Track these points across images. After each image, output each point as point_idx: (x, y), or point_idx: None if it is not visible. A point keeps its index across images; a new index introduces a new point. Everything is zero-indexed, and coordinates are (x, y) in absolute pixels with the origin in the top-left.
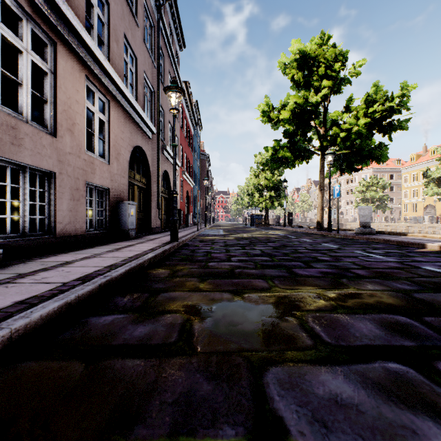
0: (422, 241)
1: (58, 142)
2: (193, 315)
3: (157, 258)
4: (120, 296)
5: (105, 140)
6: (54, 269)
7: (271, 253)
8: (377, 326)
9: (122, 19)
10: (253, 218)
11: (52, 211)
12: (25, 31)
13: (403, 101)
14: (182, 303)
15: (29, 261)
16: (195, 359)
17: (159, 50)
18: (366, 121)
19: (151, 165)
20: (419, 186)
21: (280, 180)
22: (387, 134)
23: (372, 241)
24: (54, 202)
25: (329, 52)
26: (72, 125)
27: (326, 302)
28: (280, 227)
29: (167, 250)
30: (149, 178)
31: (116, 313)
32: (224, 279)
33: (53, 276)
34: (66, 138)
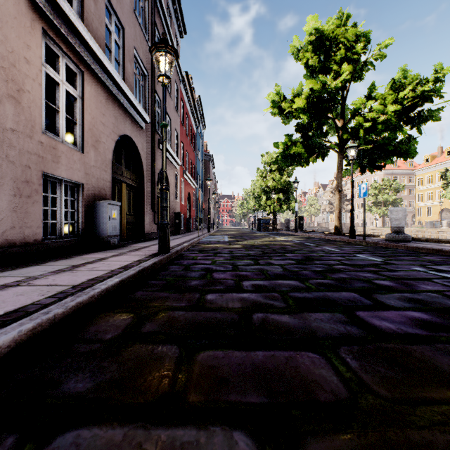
0: None
1: None
2: None
3: (126, 283)
4: None
5: (76, 121)
6: None
7: (298, 271)
8: None
9: None
10: (260, 222)
11: None
12: None
13: (435, 88)
14: None
15: None
16: None
17: (154, 28)
18: (396, 108)
19: (145, 160)
20: (434, 189)
21: (289, 182)
22: (415, 126)
23: (415, 251)
24: None
25: (349, 32)
26: (16, 91)
27: None
28: (290, 232)
29: (148, 268)
30: (142, 176)
31: None
32: (235, 349)
33: None
34: (6, 108)
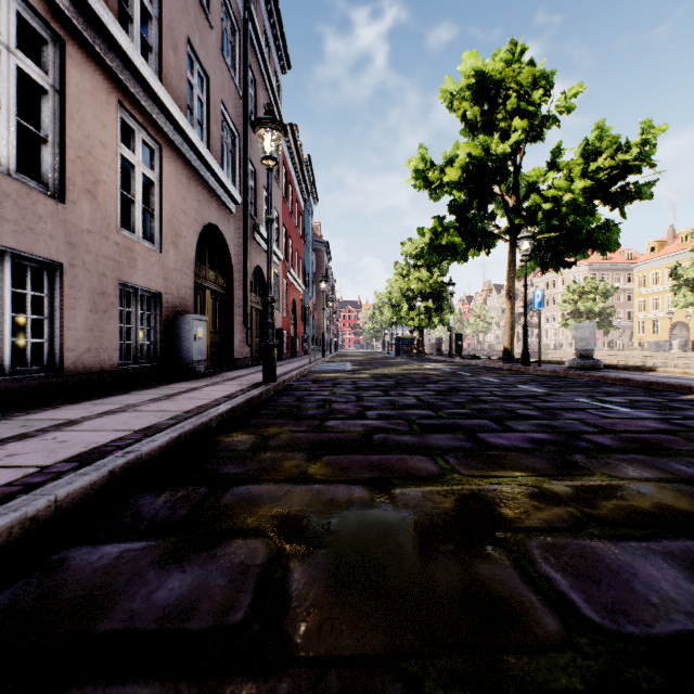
0: (686, 381)
1: (67, 212)
2: (292, 543)
3: (236, 411)
4: (150, 494)
5: (153, 212)
6: (38, 436)
7: (435, 402)
8: (687, 573)
9: (185, 12)
10: (399, 343)
11: (57, 331)
12: (4, 14)
13: (644, 153)
14: (270, 511)
15: (4, 419)
16: (285, 683)
17: (247, 70)
18: (586, 184)
19: (235, 257)
20: (662, 292)
21: (443, 283)
22: (618, 206)
23: (599, 381)
24: (61, 314)
25: (524, 73)
26: (93, 184)
27: (558, 507)
28: (442, 358)
29: (256, 397)
30: (231, 278)
31: (132, 536)
32: (355, 454)
33: (29, 452)
34: (82, 206)
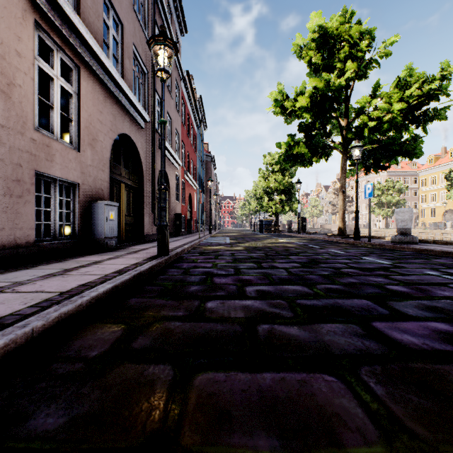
0: None
1: None
2: None
3: (119, 289)
4: None
5: (72, 118)
6: None
7: (304, 275)
8: None
9: None
10: (262, 223)
11: None
12: None
13: (442, 86)
14: None
15: None
16: None
17: (154, 25)
18: (402, 107)
19: (144, 160)
20: (438, 190)
21: (292, 183)
22: (421, 125)
23: (423, 253)
24: None
25: (353, 30)
26: (6, 85)
27: None
28: (293, 234)
29: (145, 271)
30: (142, 176)
31: None
32: (238, 370)
33: None
34: None
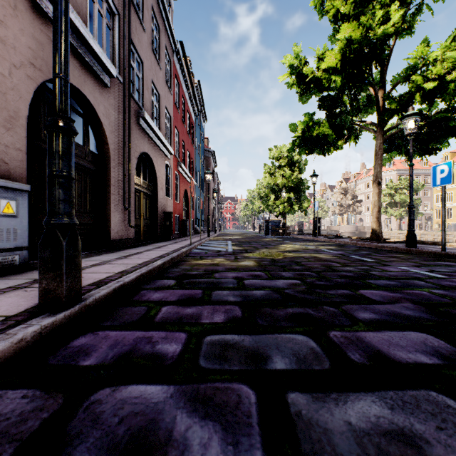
0: None
1: None
2: None
3: None
4: None
5: None
6: None
7: None
8: None
9: None
10: (268, 224)
11: None
12: None
13: None
14: None
15: None
16: None
17: None
18: None
19: (111, 134)
20: (455, 188)
21: (301, 179)
22: None
23: None
24: None
25: None
26: None
27: None
28: (307, 237)
29: None
30: (107, 156)
31: None
32: None
33: None
34: None
